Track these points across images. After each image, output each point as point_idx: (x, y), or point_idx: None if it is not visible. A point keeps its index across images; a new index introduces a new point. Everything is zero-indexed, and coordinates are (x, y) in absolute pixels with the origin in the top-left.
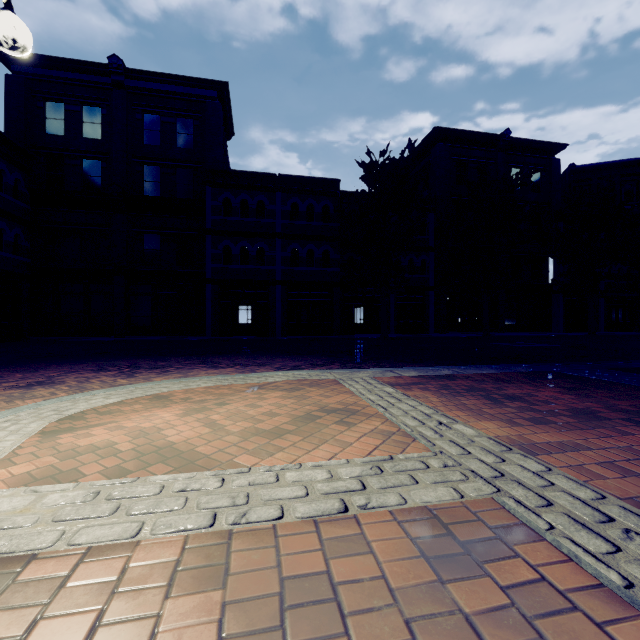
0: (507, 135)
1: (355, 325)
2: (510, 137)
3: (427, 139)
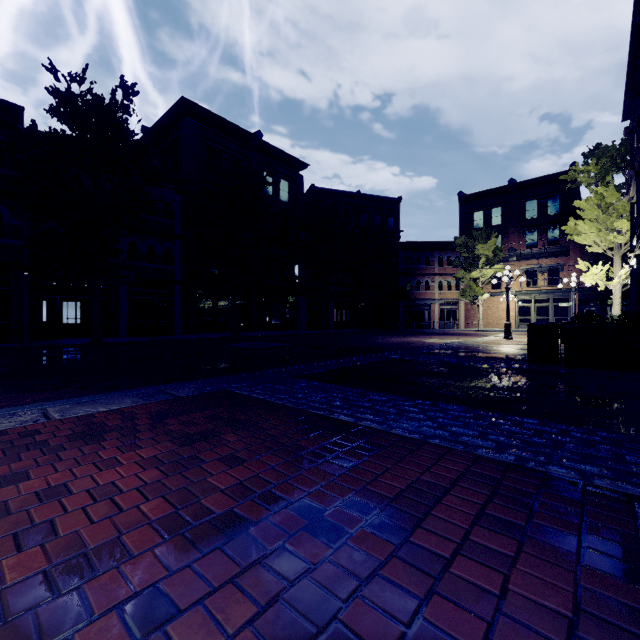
0: (259, 137)
1: (66, 326)
2: (262, 140)
3: (175, 109)
